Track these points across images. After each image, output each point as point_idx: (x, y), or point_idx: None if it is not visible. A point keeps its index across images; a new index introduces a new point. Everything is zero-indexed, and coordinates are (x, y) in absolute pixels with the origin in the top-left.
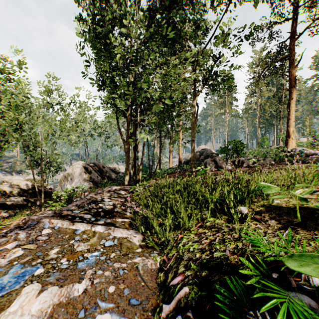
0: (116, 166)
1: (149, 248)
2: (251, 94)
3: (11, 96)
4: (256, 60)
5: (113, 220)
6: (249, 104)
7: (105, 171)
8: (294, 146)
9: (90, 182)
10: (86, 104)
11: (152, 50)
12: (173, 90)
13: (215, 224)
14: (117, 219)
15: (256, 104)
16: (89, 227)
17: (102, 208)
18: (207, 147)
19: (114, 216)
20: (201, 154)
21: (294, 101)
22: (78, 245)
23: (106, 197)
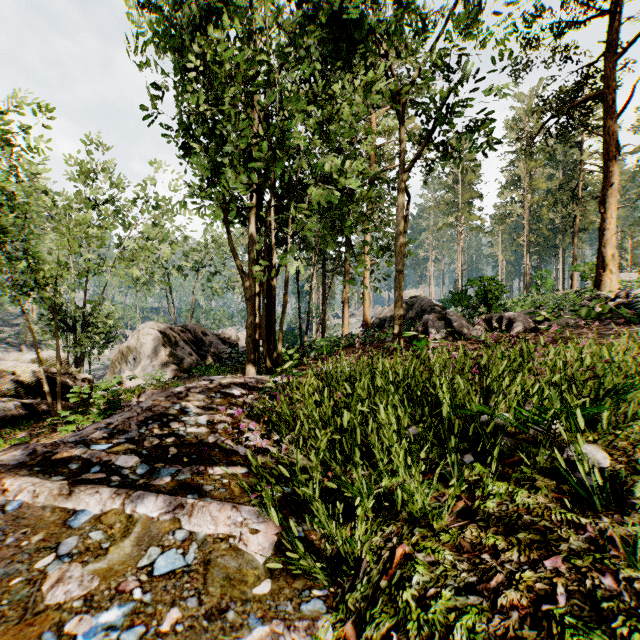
0: (232, 333)
1: (296, 576)
2: (512, 185)
3: (1, 179)
4: (522, 113)
5: (200, 470)
6: (508, 206)
7: (208, 343)
8: (616, 288)
9: (176, 366)
10: (169, 202)
11: (307, 48)
12: (354, 155)
13: (518, 507)
14: (212, 467)
15: (523, 205)
16: (118, 500)
17: (178, 433)
18: (420, 293)
19: (205, 458)
20: (410, 308)
21: (615, 191)
22: (58, 580)
23: (193, 404)
